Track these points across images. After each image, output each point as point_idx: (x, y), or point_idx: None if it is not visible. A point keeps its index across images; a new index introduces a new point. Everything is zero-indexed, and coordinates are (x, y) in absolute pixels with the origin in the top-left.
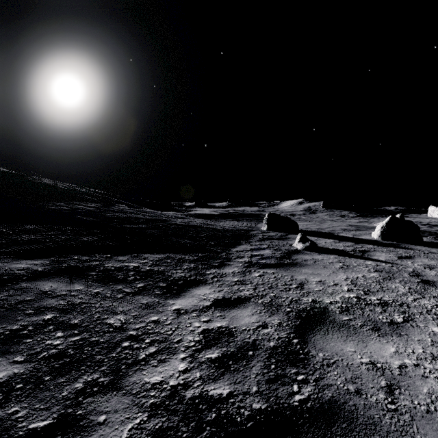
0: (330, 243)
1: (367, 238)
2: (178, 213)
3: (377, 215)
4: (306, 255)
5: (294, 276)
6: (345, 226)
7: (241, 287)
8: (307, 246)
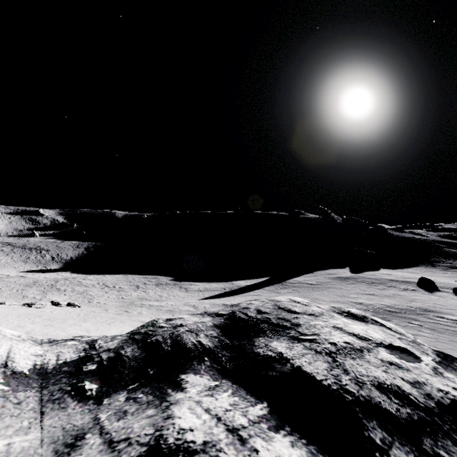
0: None
1: None
2: None
3: None
4: None
5: None
6: None
7: None
8: None
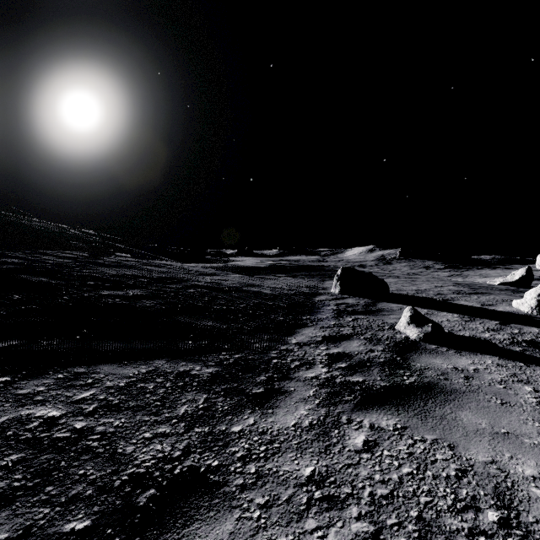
0: (458, 322)
1: (510, 310)
2: (209, 265)
3: (471, 267)
4: (436, 357)
5: (459, 450)
6: (453, 287)
7: (329, 530)
8: (428, 332)
